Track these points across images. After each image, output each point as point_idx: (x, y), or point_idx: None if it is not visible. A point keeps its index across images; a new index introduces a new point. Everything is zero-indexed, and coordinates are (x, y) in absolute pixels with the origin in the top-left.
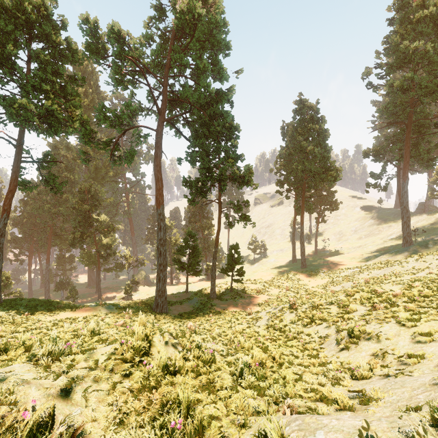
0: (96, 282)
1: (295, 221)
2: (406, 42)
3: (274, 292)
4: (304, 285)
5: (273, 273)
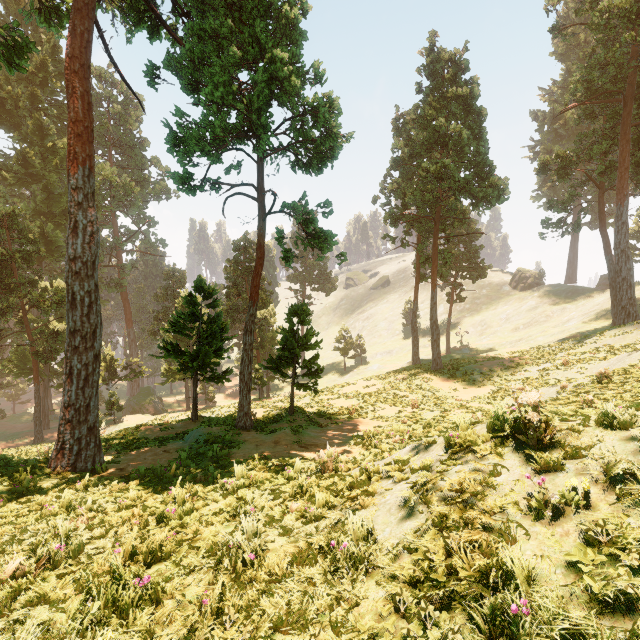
0: (42, 409)
1: (417, 290)
2: None
3: (387, 413)
4: (448, 398)
5: (380, 381)
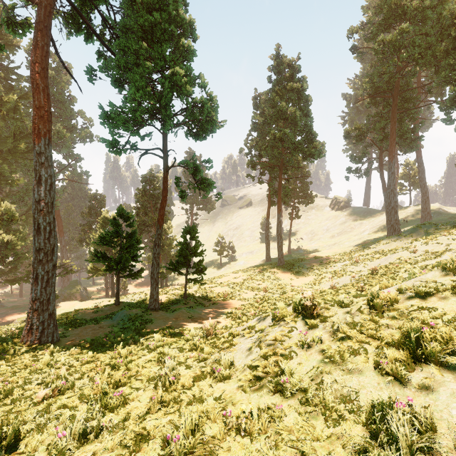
0: None
1: (269, 212)
2: None
3: (248, 296)
4: (286, 285)
5: (244, 273)
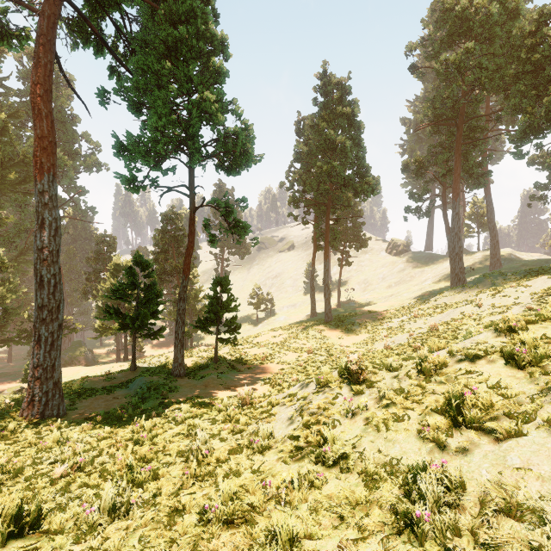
0: None
1: (314, 258)
2: (464, 2)
3: (290, 358)
4: (335, 345)
5: (285, 331)
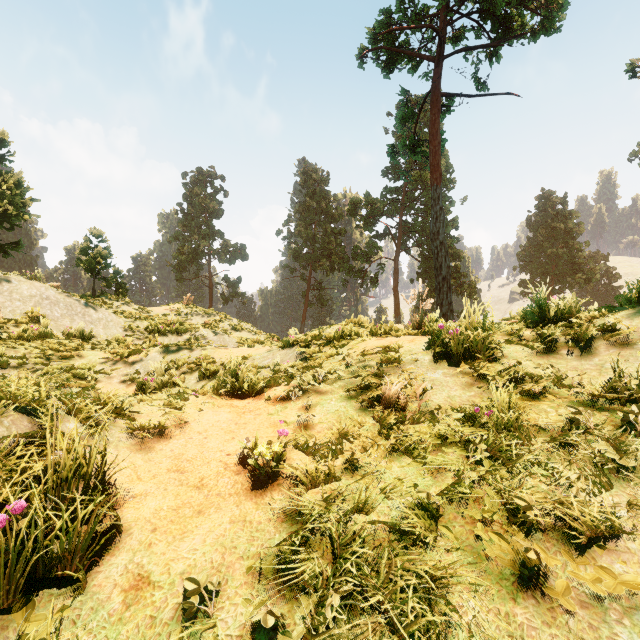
0: None
1: None
2: None
3: None
4: None
5: None
